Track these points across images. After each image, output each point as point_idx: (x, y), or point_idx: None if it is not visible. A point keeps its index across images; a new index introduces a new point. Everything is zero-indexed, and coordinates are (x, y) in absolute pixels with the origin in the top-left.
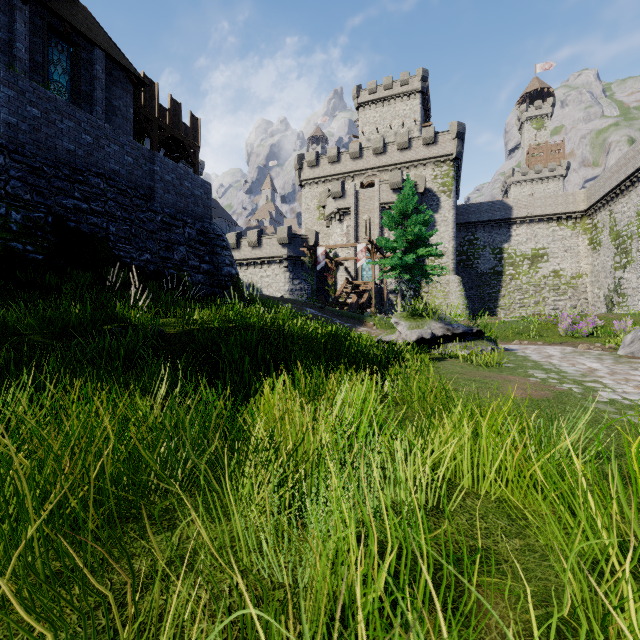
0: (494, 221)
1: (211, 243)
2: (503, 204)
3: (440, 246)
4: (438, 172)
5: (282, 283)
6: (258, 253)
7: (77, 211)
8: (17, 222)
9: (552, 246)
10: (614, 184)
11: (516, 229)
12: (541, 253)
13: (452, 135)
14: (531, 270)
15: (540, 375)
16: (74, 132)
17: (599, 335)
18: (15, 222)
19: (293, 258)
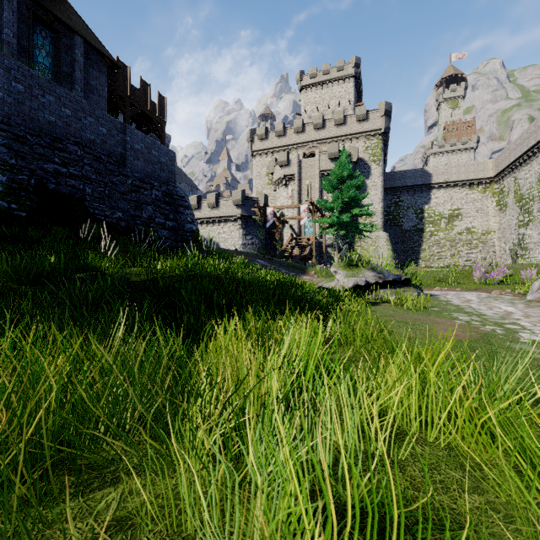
0: (416, 186)
1: (175, 203)
2: (424, 171)
3: (371, 207)
4: (369, 144)
5: (236, 238)
6: (216, 213)
7: (57, 174)
8: (3, 183)
9: (465, 207)
10: (518, 154)
11: (435, 193)
12: (456, 213)
13: (381, 113)
14: (447, 227)
15: (464, 318)
16: (54, 106)
17: (508, 282)
18: (1, 183)
19: (246, 217)
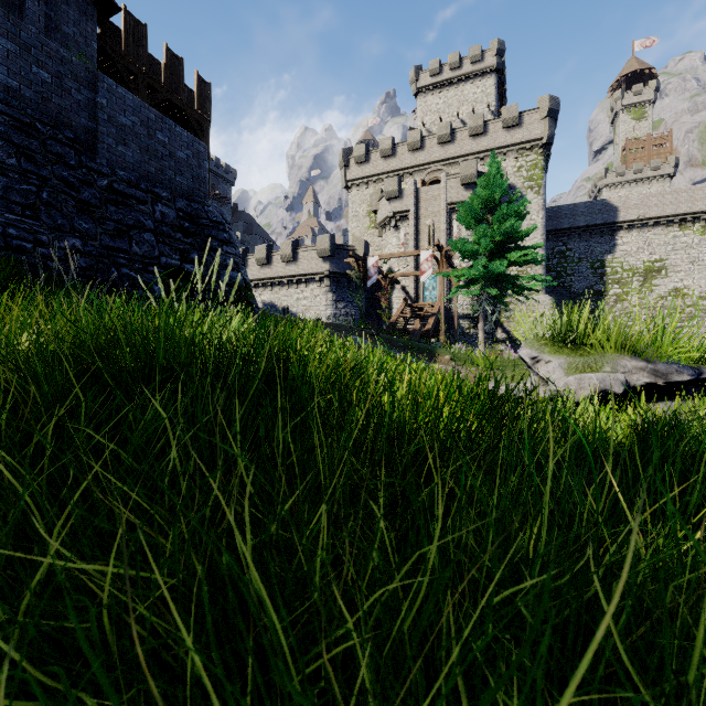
0: (593, 226)
1: (203, 233)
2: (605, 204)
3: None
4: (523, 162)
5: (323, 306)
6: (293, 269)
7: None
8: None
9: (672, 257)
10: None
11: (623, 236)
12: (657, 266)
13: (542, 113)
14: (643, 288)
15: None
16: None
17: None
18: None
19: (337, 275)
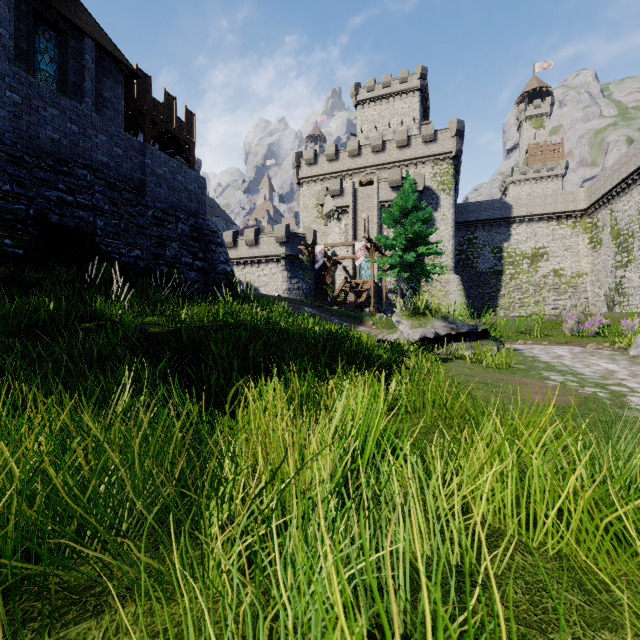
0: (494, 220)
1: (205, 239)
2: (503, 203)
3: (439, 245)
4: (437, 170)
5: (280, 282)
6: (255, 252)
7: (61, 204)
8: None
9: (552, 245)
10: (615, 182)
11: (516, 228)
12: (541, 252)
13: (452, 133)
14: (531, 269)
15: (556, 377)
16: (58, 120)
17: (605, 335)
18: None
19: (291, 257)
